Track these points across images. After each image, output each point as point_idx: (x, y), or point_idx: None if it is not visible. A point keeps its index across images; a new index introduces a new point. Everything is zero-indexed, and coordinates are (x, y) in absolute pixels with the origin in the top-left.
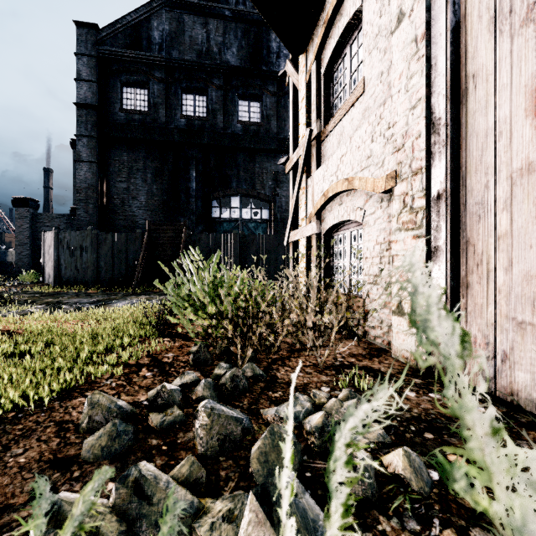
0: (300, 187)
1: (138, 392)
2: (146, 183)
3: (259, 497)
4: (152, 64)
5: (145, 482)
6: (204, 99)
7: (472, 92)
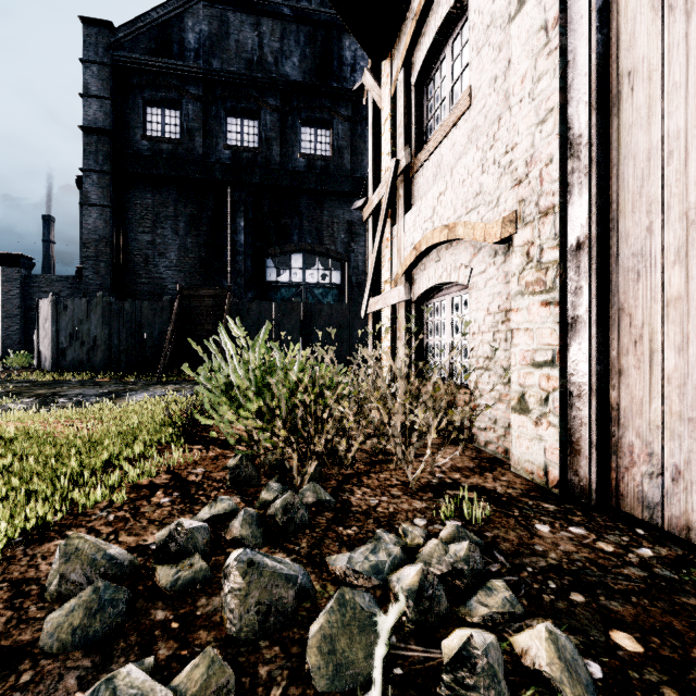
0: (382, 238)
1: (146, 529)
2: (178, 235)
3: None
4: (185, 76)
5: None
6: (256, 124)
7: (628, 97)
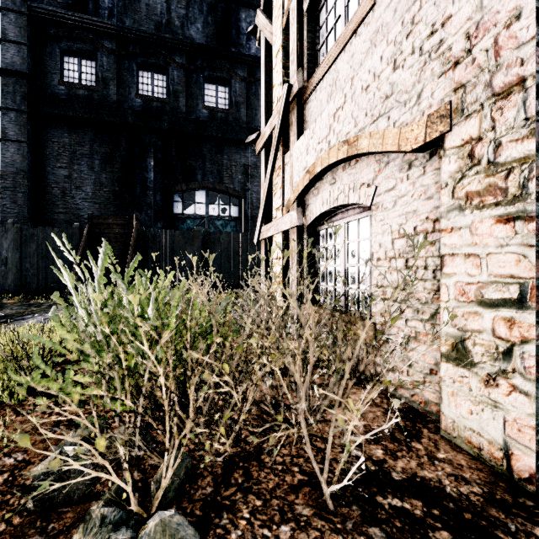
0: (274, 166)
1: None
2: (94, 171)
3: None
4: (100, 31)
5: None
6: (164, 78)
7: None
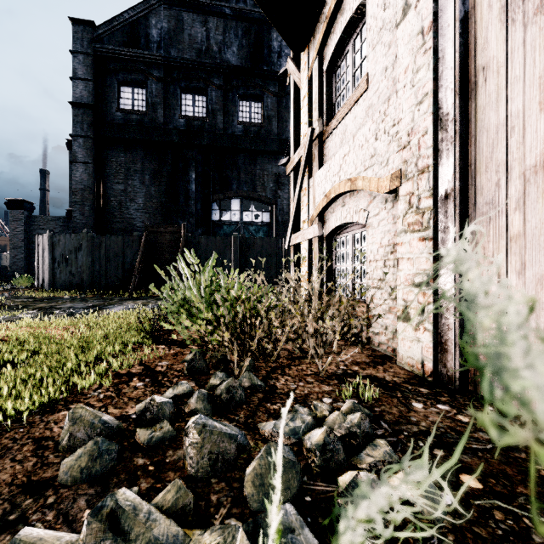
0: (301, 188)
1: (127, 404)
2: (144, 185)
3: (250, 535)
4: (150, 62)
5: (121, 515)
6: (204, 99)
7: (482, 86)
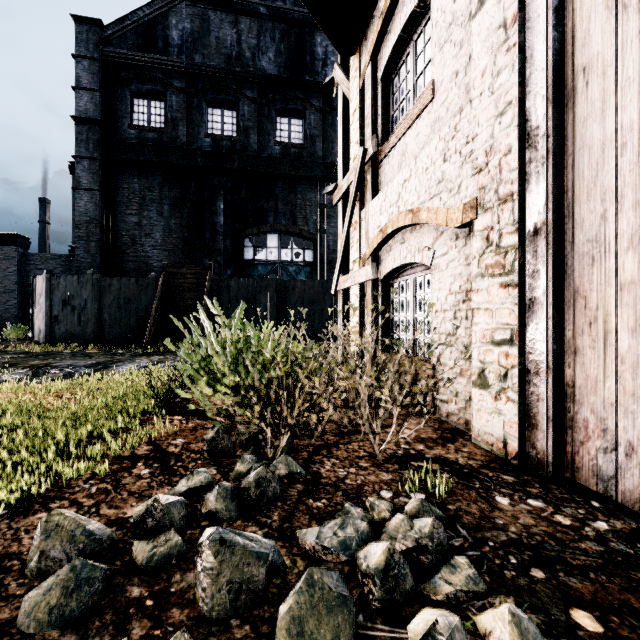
0: (351, 221)
1: (126, 502)
2: (163, 217)
3: None
4: (169, 70)
5: None
6: (234, 114)
7: (583, 91)
